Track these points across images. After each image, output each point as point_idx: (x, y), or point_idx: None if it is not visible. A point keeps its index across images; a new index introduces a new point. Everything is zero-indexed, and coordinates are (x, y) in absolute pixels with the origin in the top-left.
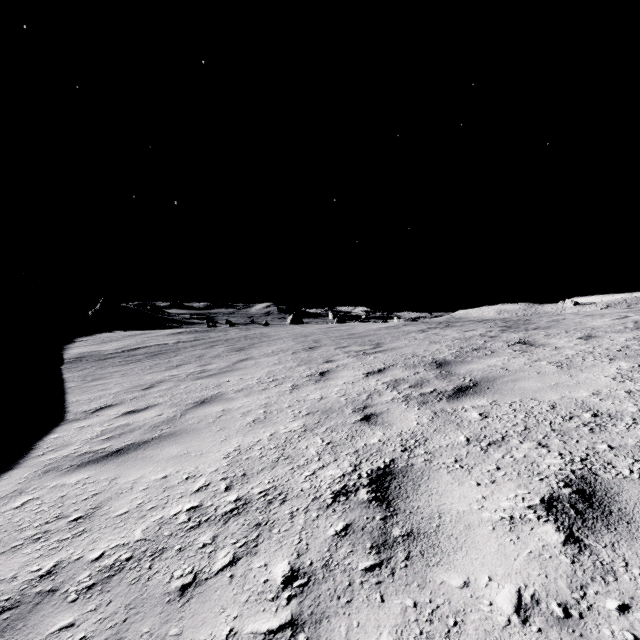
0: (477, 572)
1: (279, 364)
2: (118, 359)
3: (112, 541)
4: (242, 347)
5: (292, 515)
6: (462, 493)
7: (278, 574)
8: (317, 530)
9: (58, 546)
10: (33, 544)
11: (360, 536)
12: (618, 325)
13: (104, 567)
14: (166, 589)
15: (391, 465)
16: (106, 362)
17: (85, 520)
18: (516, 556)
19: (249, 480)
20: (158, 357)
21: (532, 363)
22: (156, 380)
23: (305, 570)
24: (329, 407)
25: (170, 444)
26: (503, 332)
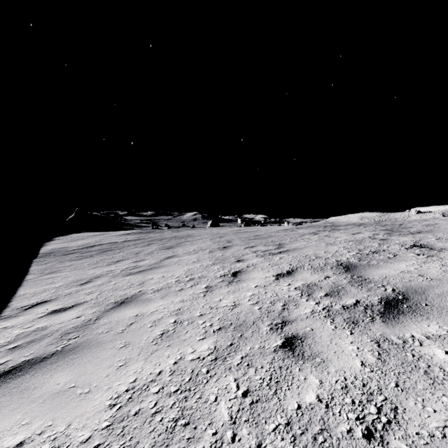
0: None
1: (197, 262)
2: (76, 254)
3: None
4: (171, 246)
5: None
6: None
7: None
8: None
9: None
10: None
11: None
12: None
13: None
14: None
15: None
16: (67, 257)
17: None
18: None
19: None
20: (106, 253)
21: None
22: (95, 275)
23: None
24: (243, 320)
25: (64, 366)
26: (390, 235)
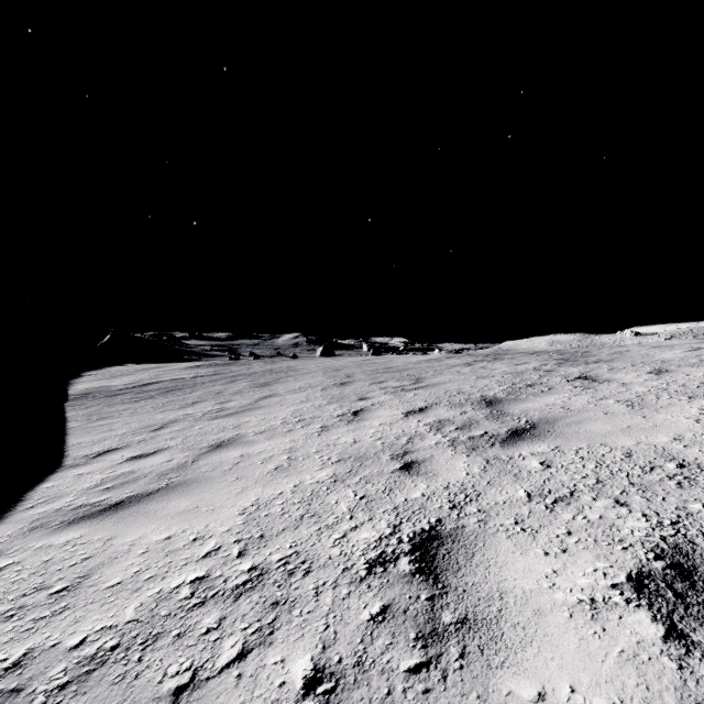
0: (555, 679)
1: (307, 402)
2: (128, 395)
3: (98, 622)
4: (266, 382)
5: (317, 591)
6: (527, 565)
7: (298, 674)
8: (348, 613)
9: (32, 627)
10: (3, 624)
11: (401, 622)
12: (692, 358)
13: (84, 658)
14: (156, 692)
15: (438, 526)
16: (115, 399)
17: (69, 593)
18: (604, 656)
19: (267, 543)
20: (172, 393)
21: (597, 402)
22: (168, 420)
23: (332, 669)
24: (363, 453)
25: (178, 496)
26: (560, 366)
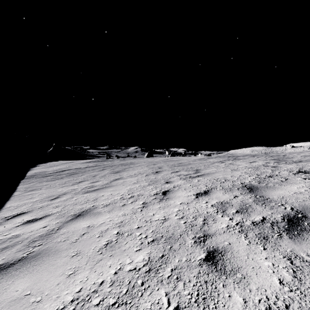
0: None
1: (137, 183)
2: (51, 177)
3: None
4: (118, 170)
5: None
6: None
7: None
8: None
9: None
10: None
11: None
12: None
13: None
14: None
15: None
16: (44, 178)
17: None
18: None
19: None
20: (72, 176)
21: None
22: (63, 192)
23: None
24: (171, 233)
25: (25, 273)
26: (279, 163)
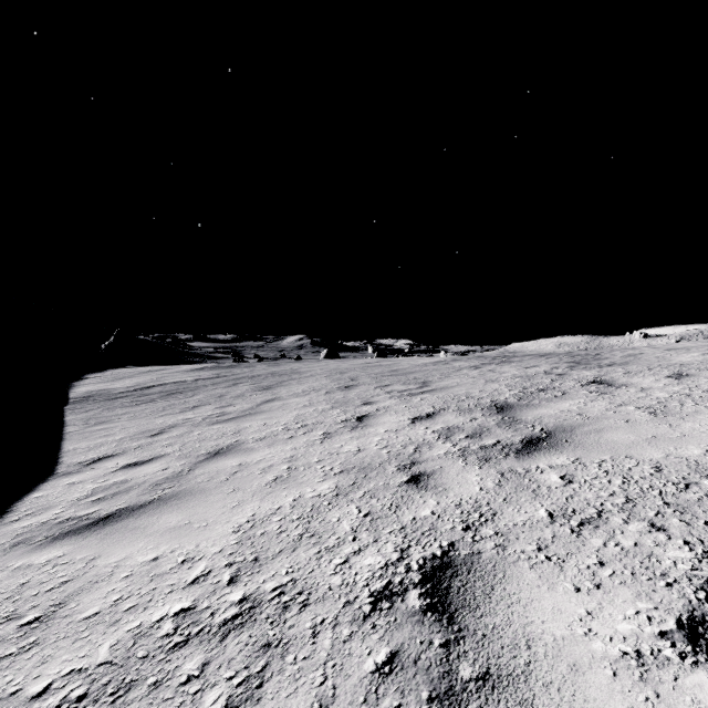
0: None
1: (310, 406)
2: (129, 399)
3: (66, 663)
4: (269, 385)
5: (315, 631)
6: (556, 604)
7: None
8: (349, 661)
9: None
10: None
11: (412, 676)
12: None
13: None
14: None
15: (450, 552)
16: (115, 402)
17: (41, 624)
18: None
19: (261, 568)
20: (173, 397)
21: (616, 408)
22: (167, 424)
23: None
24: (368, 463)
25: (170, 510)
26: (572, 369)
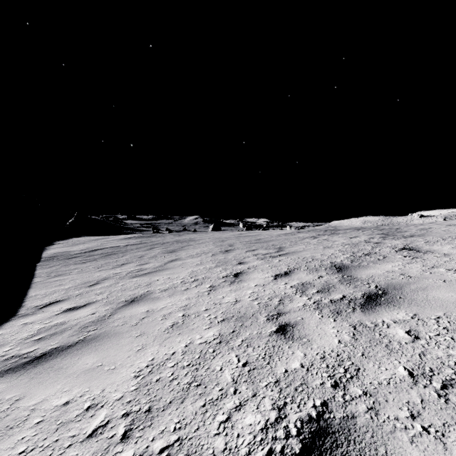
0: None
1: (201, 265)
2: (80, 258)
3: None
4: (174, 249)
5: None
6: None
7: None
8: None
9: None
10: None
11: None
12: None
13: None
14: None
15: (325, 414)
16: (70, 261)
17: None
18: None
19: (152, 421)
20: (109, 257)
21: (430, 270)
22: (102, 277)
23: None
24: (243, 312)
25: (89, 351)
26: (384, 239)
